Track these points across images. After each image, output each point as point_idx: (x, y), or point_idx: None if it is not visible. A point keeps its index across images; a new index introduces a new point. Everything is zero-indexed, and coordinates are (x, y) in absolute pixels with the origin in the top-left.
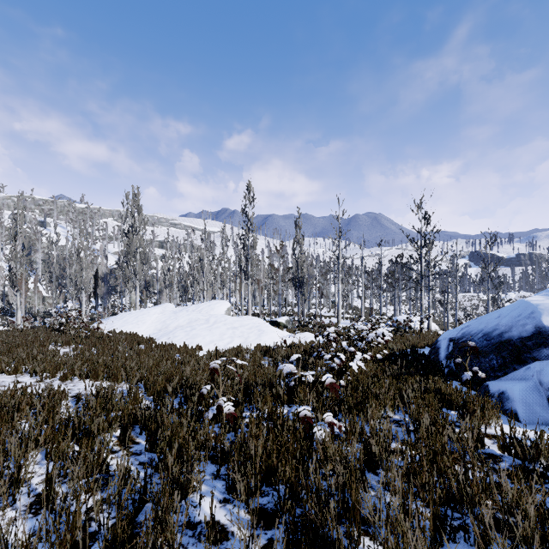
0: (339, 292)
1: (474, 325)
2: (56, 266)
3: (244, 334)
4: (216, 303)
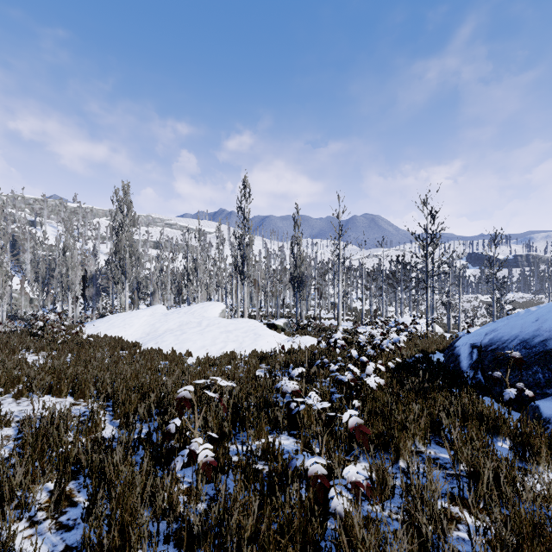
0: (339, 293)
1: (505, 330)
2: (42, 266)
3: (238, 339)
4: (210, 304)
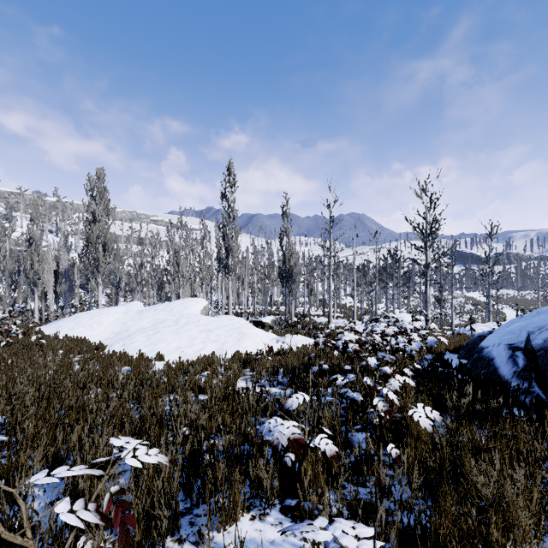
0: (330, 288)
1: None
2: (8, 260)
3: (220, 339)
4: (191, 301)
